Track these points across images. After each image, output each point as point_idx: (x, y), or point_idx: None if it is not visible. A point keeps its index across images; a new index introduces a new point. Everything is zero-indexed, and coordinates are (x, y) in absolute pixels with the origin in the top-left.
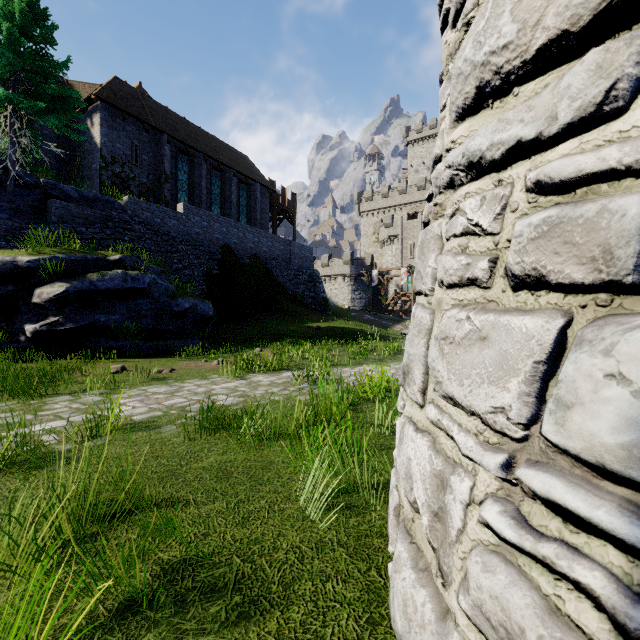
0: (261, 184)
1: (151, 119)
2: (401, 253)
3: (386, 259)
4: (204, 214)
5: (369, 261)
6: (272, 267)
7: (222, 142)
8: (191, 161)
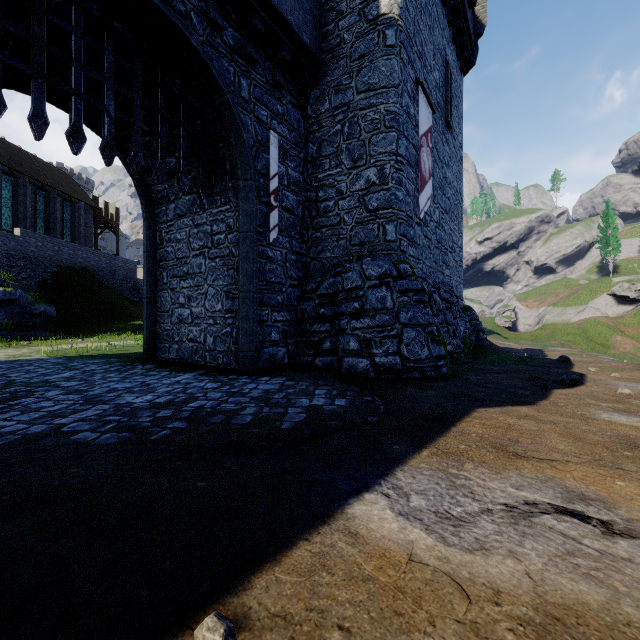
0: (85, 203)
1: None
2: None
3: None
4: (39, 236)
5: None
6: (99, 277)
7: (44, 162)
8: (15, 182)
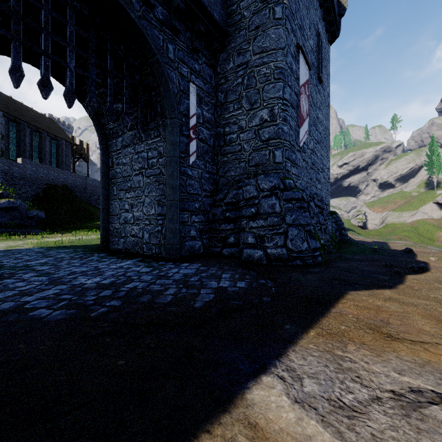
0: (66, 140)
1: None
2: None
3: None
4: (34, 164)
5: None
6: (75, 192)
7: (38, 113)
8: (18, 126)
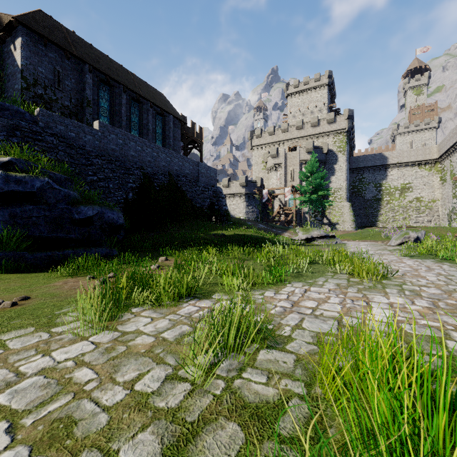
0: (174, 116)
1: (73, 49)
2: (284, 177)
3: (272, 182)
4: (120, 133)
5: (259, 183)
6: (182, 183)
7: (141, 80)
8: (112, 91)
